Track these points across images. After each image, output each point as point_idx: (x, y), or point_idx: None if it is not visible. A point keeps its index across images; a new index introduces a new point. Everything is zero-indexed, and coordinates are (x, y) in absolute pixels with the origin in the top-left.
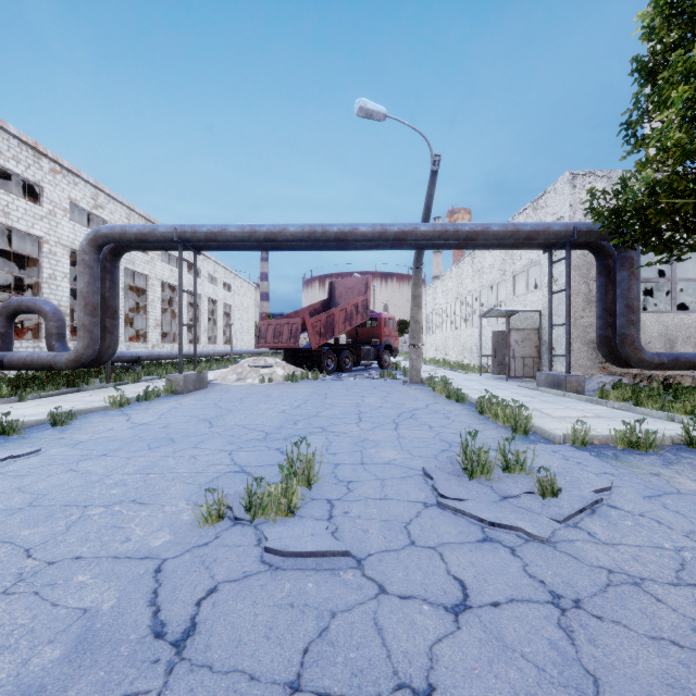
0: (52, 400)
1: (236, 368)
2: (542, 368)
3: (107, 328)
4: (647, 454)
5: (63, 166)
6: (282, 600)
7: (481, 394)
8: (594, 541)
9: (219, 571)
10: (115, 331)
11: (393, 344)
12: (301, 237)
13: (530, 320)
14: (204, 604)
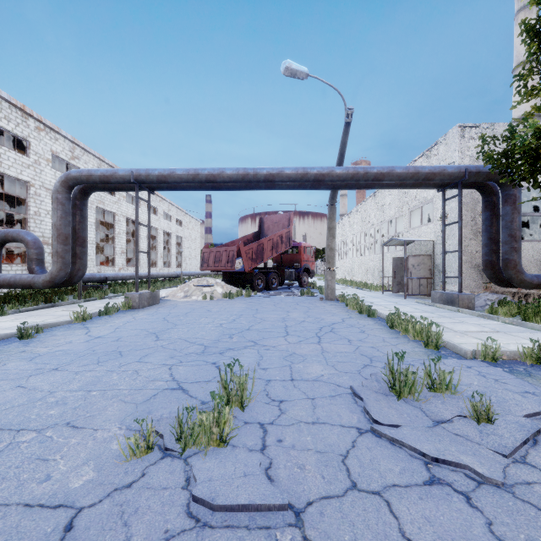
0: (29, 314)
1: (184, 287)
2: (434, 287)
3: (77, 255)
4: None
5: (46, 125)
6: None
7: (386, 309)
8: None
9: (137, 530)
10: (84, 257)
11: (310, 267)
12: (236, 179)
13: (424, 248)
14: None
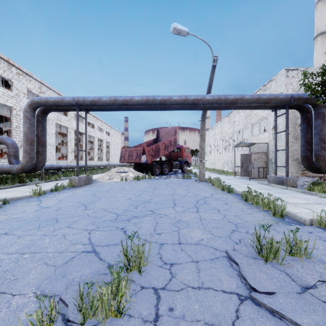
0: (6, 191)
1: (109, 173)
2: (268, 173)
3: (39, 152)
4: None
5: (23, 71)
6: None
7: (239, 187)
8: None
9: None
10: (44, 153)
11: (188, 160)
12: (141, 102)
13: (261, 148)
14: None
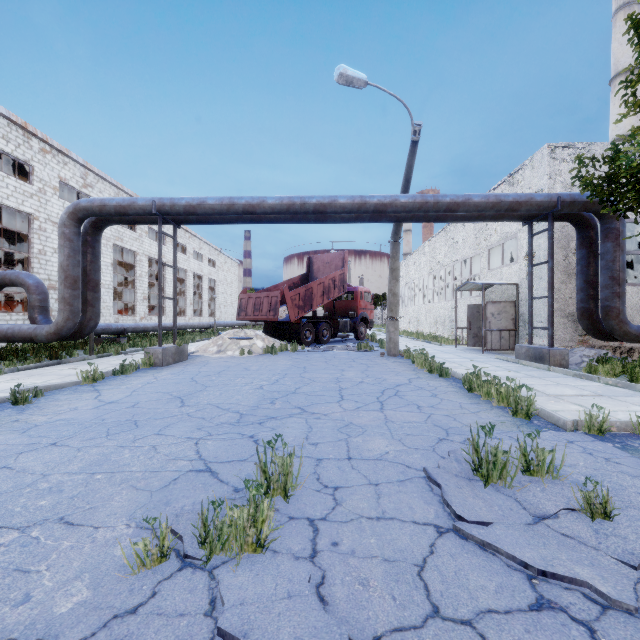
0: (29, 374)
1: (217, 340)
2: (518, 340)
3: (88, 301)
4: None
5: (53, 146)
6: None
7: (462, 367)
8: None
9: None
10: (97, 304)
11: (368, 316)
12: (280, 209)
13: (505, 293)
14: None
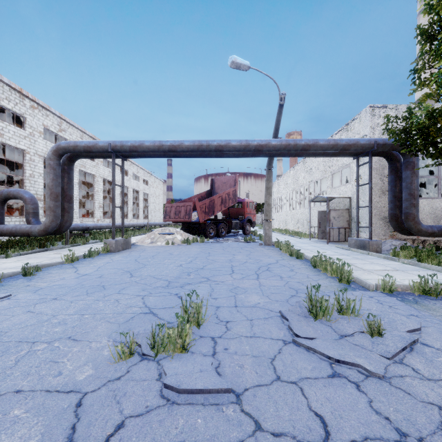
0: (28, 257)
1: (150, 235)
2: (351, 235)
3: (65, 209)
4: (437, 299)
5: (39, 104)
6: (176, 438)
7: (312, 253)
8: (419, 377)
9: (126, 406)
10: (71, 211)
11: (252, 219)
12: (193, 149)
13: (343, 203)
14: (112, 441)
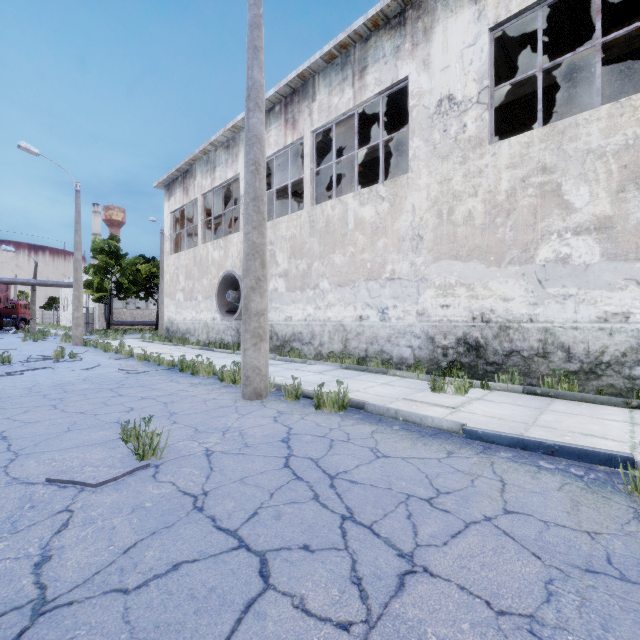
0: None
1: None
2: (94, 327)
3: None
4: None
5: None
6: None
7: None
8: None
9: None
10: None
11: (28, 318)
12: None
13: (92, 309)
14: None
